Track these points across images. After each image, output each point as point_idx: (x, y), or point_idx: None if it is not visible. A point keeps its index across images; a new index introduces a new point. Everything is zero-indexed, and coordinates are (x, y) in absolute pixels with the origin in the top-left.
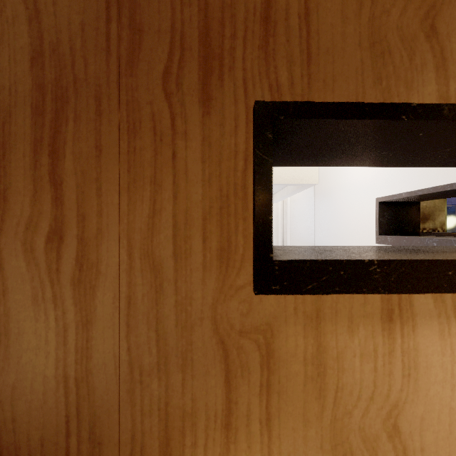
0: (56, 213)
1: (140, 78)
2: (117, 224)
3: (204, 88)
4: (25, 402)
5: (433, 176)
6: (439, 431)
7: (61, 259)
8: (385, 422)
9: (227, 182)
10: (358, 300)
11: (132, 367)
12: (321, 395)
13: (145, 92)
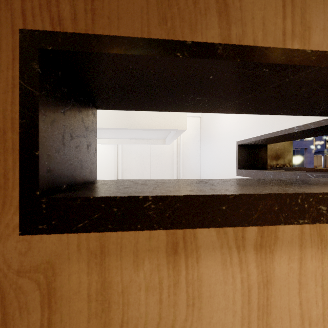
0: None
1: None
2: None
3: None
4: None
5: (271, 125)
6: None
7: None
8: None
9: (4, 116)
10: (143, 234)
11: None
12: None
13: None
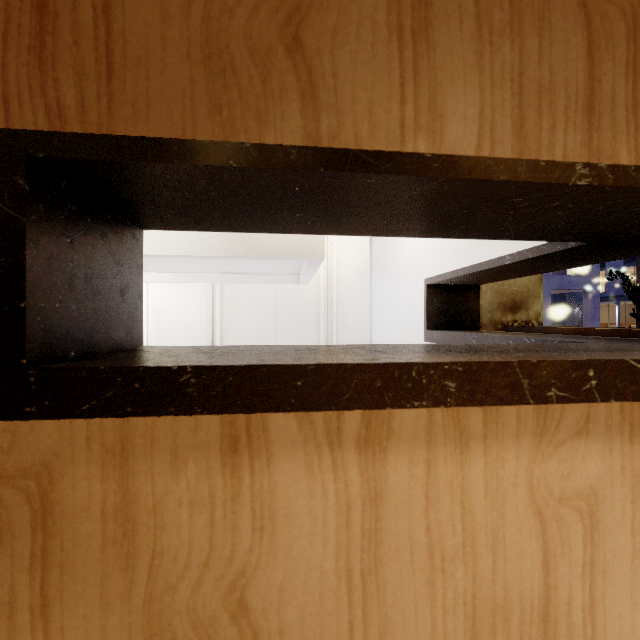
0: None
1: None
2: None
3: None
4: None
5: (475, 250)
6: (306, 604)
7: None
8: (227, 598)
9: None
10: (185, 424)
11: None
12: (130, 565)
13: None
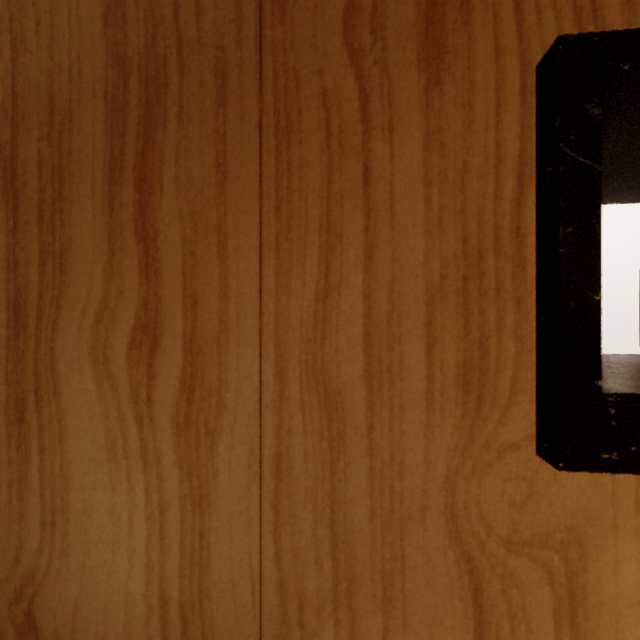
0: (147, 293)
1: (298, 24)
2: (256, 313)
3: (428, 31)
4: (94, 636)
5: None
6: None
7: (155, 379)
8: None
9: (479, 223)
10: None
11: (283, 593)
12: None
13: (309, 52)
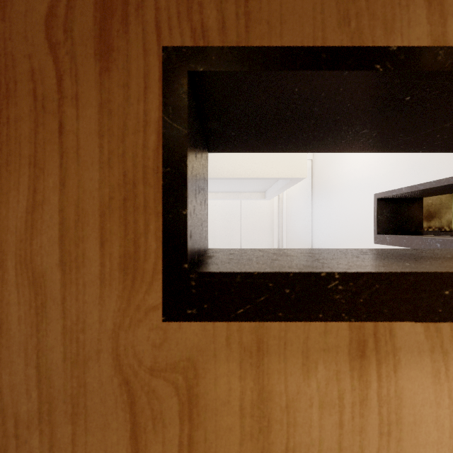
0: None
1: (15, 22)
2: None
3: (101, 35)
4: None
5: (436, 168)
6: None
7: None
8: None
9: (134, 163)
10: (316, 327)
11: (4, 416)
12: None
13: (22, 42)
